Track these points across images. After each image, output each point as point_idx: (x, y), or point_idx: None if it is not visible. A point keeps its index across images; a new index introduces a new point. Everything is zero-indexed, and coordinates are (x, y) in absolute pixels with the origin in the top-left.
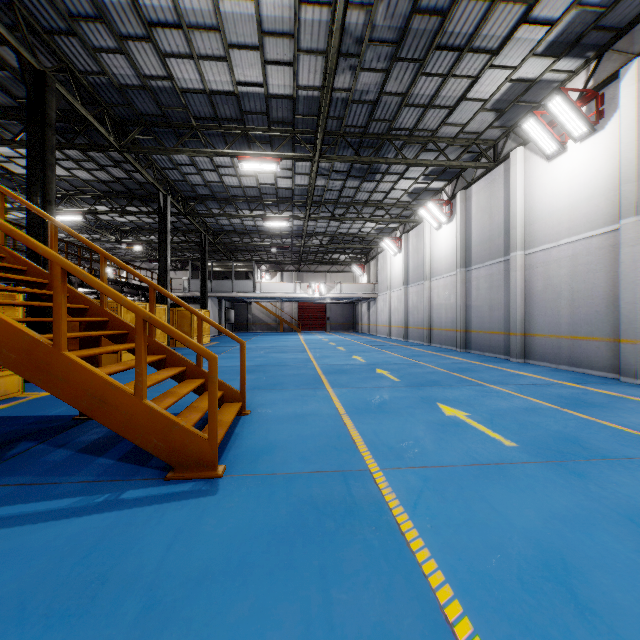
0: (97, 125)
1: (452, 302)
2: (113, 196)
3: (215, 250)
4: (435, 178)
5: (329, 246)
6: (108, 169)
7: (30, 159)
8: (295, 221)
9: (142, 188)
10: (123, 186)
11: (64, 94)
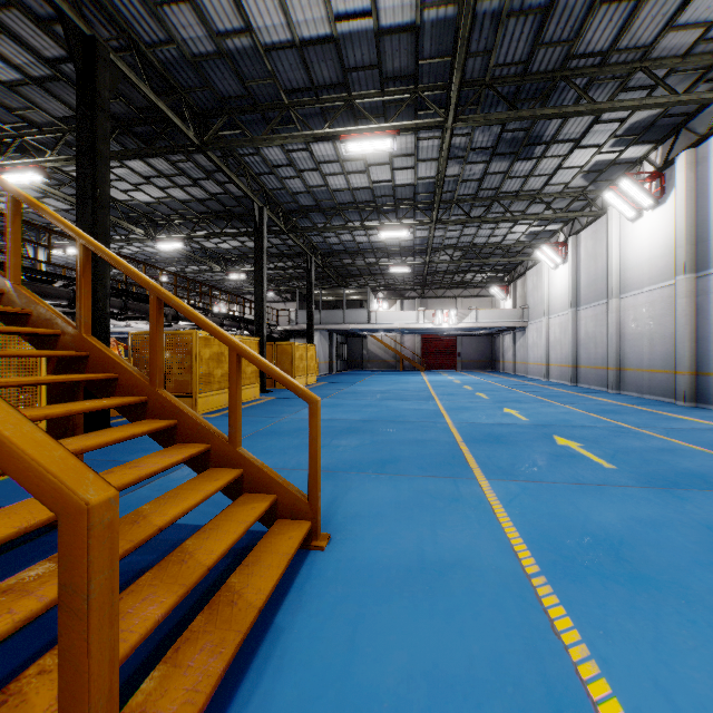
0: (171, 115)
1: (664, 328)
2: (212, 217)
3: (325, 276)
4: (633, 140)
5: (462, 262)
6: (201, 183)
7: (79, 152)
8: (418, 232)
9: (239, 204)
10: (220, 204)
11: (124, 71)
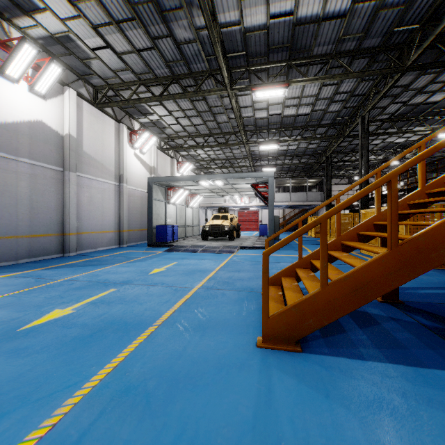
0: None
1: None
2: None
3: None
4: None
5: None
6: None
7: None
8: None
9: None
10: None
11: None
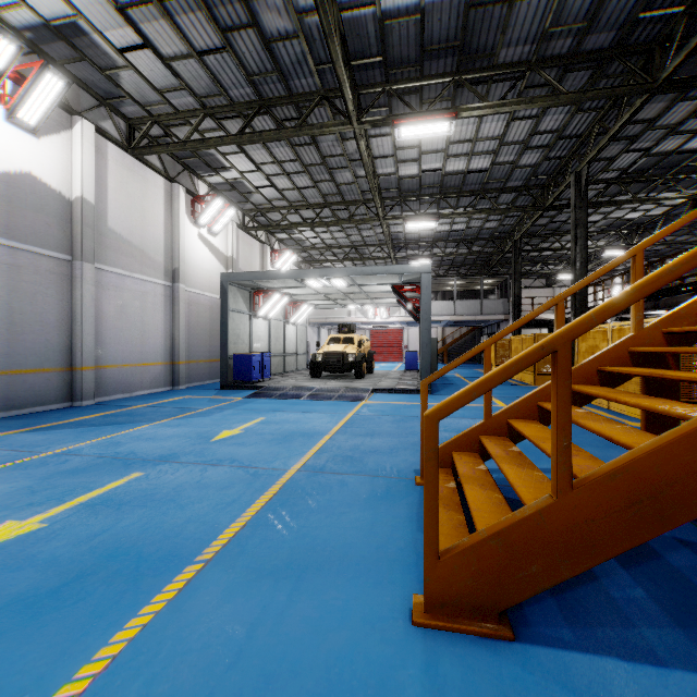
0: None
1: None
2: None
3: None
4: None
5: None
6: None
7: None
8: None
9: None
10: None
11: None
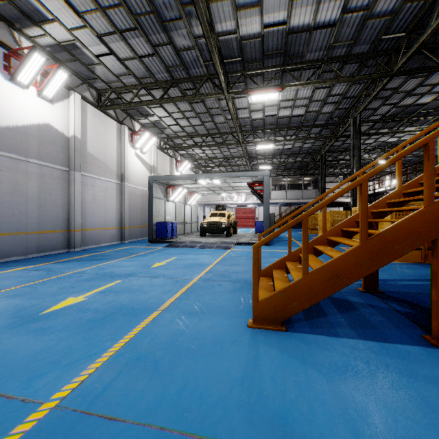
0: None
1: None
2: None
3: None
4: None
5: None
6: None
7: None
8: None
9: None
10: None
11: None
